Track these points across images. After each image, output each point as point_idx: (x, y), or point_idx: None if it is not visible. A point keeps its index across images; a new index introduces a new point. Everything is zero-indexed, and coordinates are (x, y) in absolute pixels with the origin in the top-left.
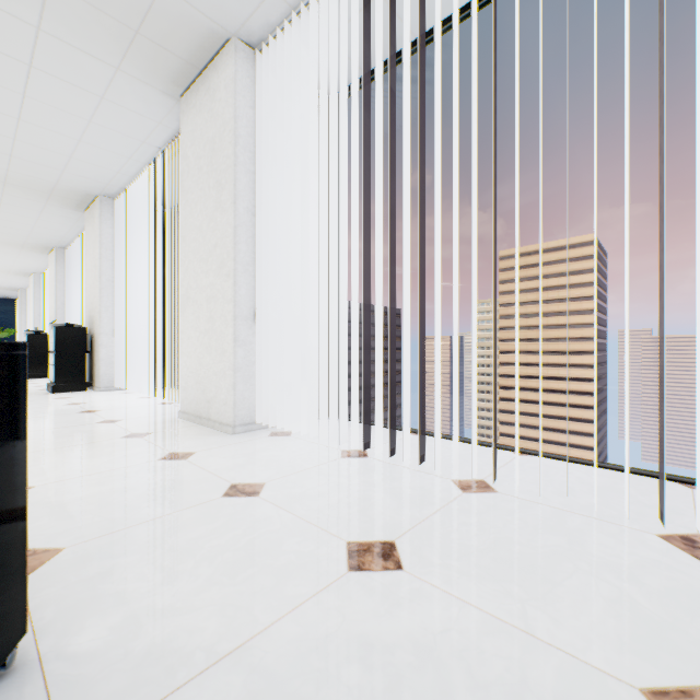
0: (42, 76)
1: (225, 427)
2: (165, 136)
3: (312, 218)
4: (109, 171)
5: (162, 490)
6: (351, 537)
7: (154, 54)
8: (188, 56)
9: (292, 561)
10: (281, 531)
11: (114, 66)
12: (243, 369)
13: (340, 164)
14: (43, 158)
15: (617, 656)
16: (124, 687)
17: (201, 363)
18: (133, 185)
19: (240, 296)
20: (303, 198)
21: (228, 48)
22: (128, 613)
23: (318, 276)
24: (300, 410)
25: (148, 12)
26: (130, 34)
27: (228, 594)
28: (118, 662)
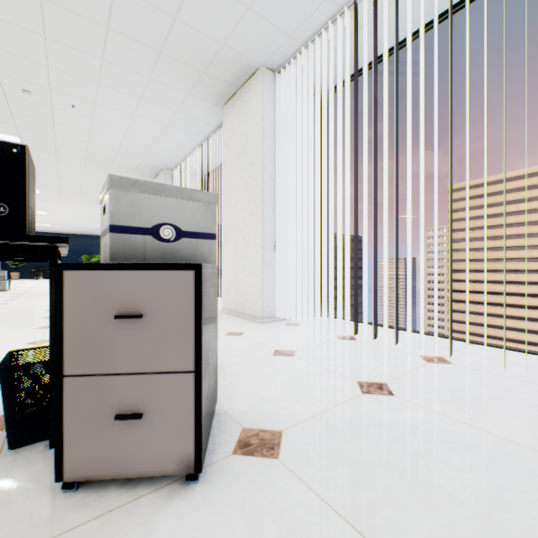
0: (145, 103)
1: (256, 318)
2: (210, 129)
3: (309, 178)
4: (173, 153)
5: (237, 350)
6: (358, 379)
7: (212, 83)
8: (232, 81)
9: (327, 387)
10: (315, 373)
11: (187, 93)
12: (267, 281)
13: (329, 140)
14: (136, 149)
15: (531, 441)
16: (268, 423)
17: (238, 277)
18: (185, 161)
19: (265, 234)
20: (304, 166)
21: (257, 74)
22: (253, 399)
23: (313, 218)
24: (302, 310)
25: (212, 61)
26: (200, 74)
27: (298, 396)
28: (260, 415)
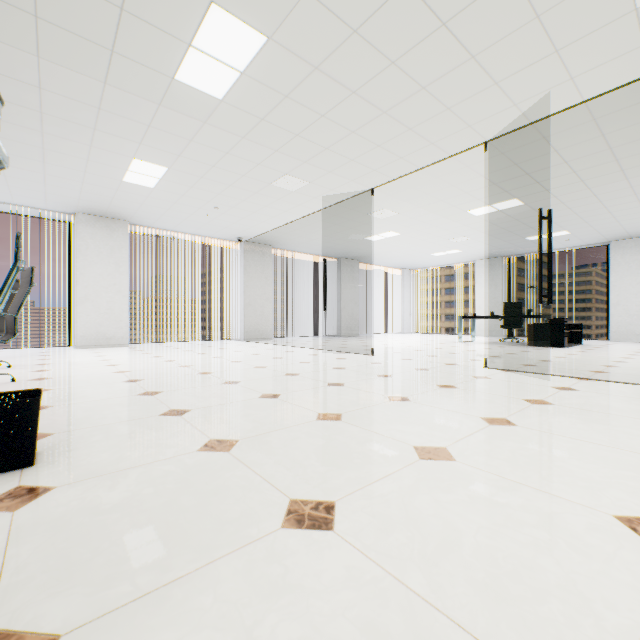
0: None
1: None
2: None
3: None
4: None
5: None
6: None
7: None
8: None
9: None
10: None
11: None
12: None
13: None
14: None
15: (36, 352)
16: None
17: None
18: None
19: None
20: None
21: None
22: None
23: None
24: None
25: None
26: None
27: None
28: None
